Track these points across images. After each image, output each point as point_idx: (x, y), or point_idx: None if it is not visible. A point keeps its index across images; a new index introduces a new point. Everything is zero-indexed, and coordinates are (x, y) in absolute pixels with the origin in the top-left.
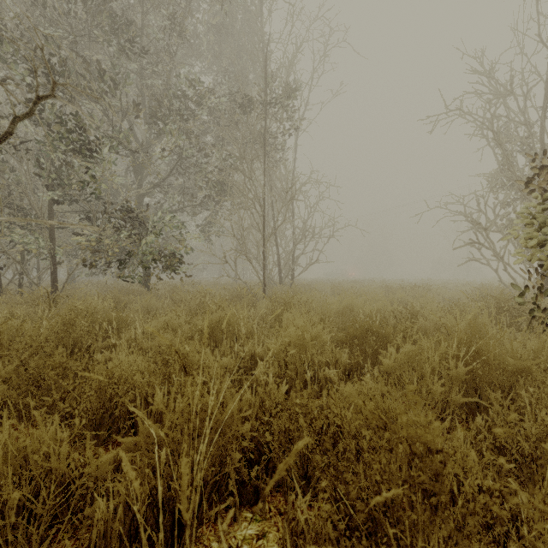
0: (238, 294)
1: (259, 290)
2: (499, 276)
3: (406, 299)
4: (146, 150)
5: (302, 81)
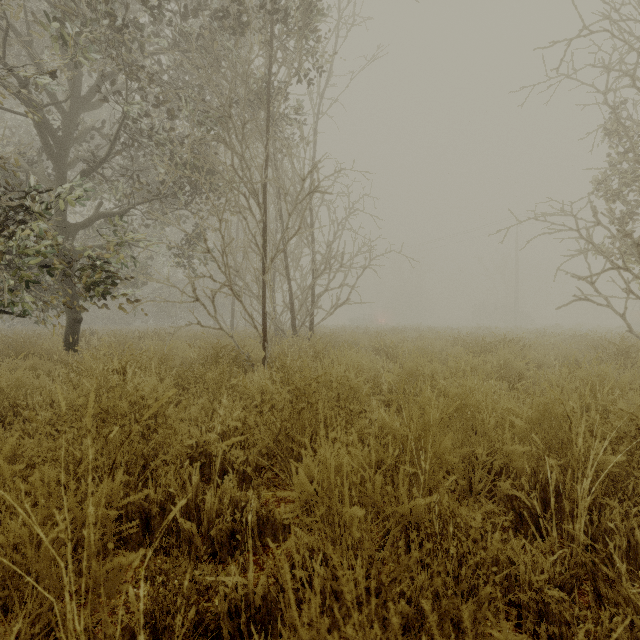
0: (215, 357)
1: (259, 346)
2: (628, 324)
3: (518, 365)
4: (72, 116)
5: (328, 10)
